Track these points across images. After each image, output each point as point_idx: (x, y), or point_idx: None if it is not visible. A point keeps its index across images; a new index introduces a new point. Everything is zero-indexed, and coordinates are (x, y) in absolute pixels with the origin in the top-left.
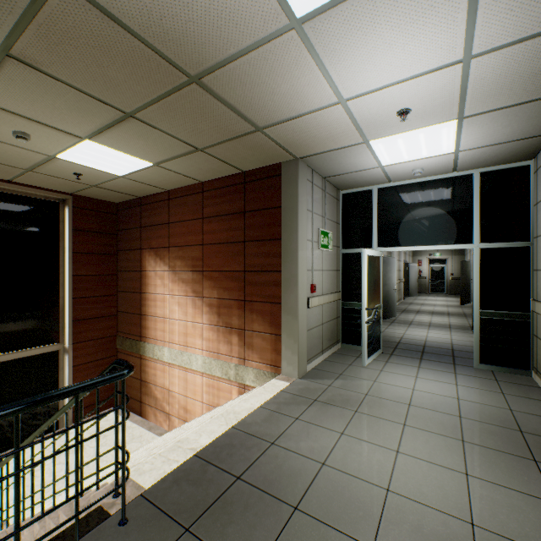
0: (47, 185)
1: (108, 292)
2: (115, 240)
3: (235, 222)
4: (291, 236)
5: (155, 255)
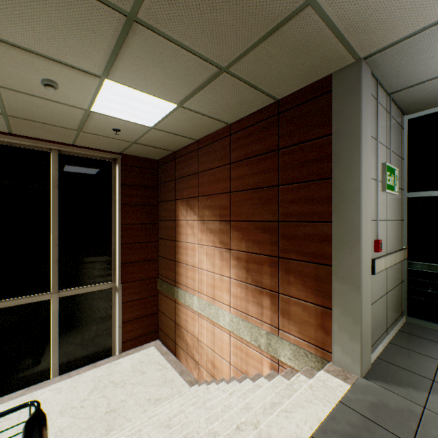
0: (100, 146)
1: (150, 238)
2: (156, 193)
3: (266, 163)
4: (348, 172)
5: (186, 205)
